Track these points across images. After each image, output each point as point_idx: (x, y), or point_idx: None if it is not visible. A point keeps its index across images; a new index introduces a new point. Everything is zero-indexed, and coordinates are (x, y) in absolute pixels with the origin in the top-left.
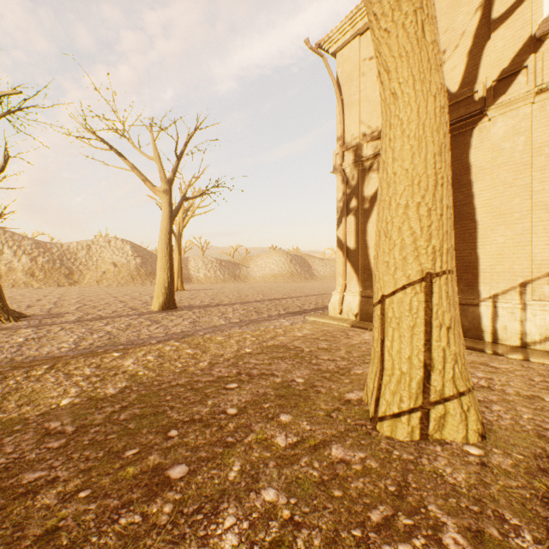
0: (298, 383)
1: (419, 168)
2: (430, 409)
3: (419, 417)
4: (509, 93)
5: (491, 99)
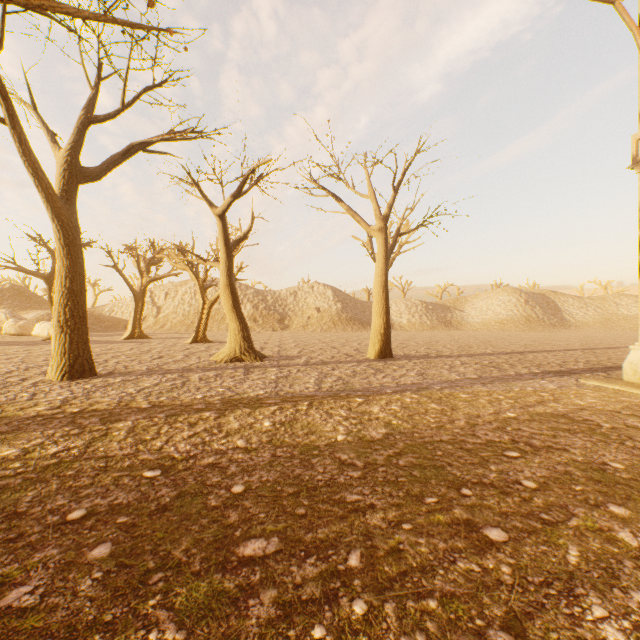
0: (615, 469)
1: None
2: None
3: None
4: None
5: None
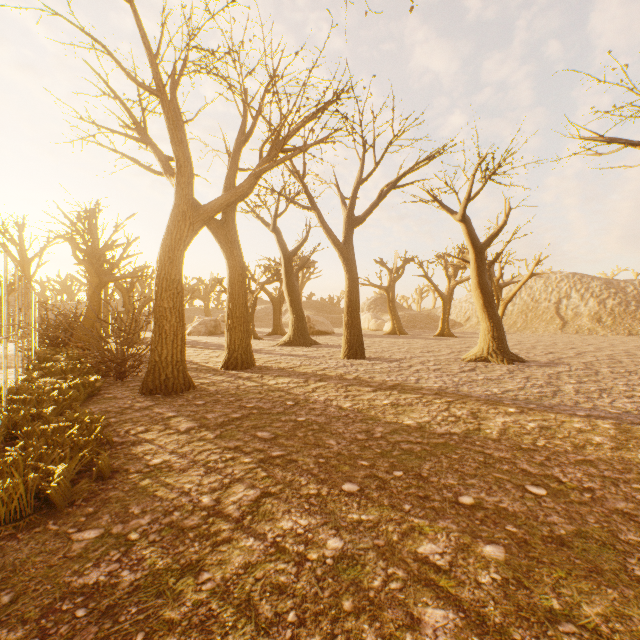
0: None
1: None
2: None
3: None
4: None
5: None
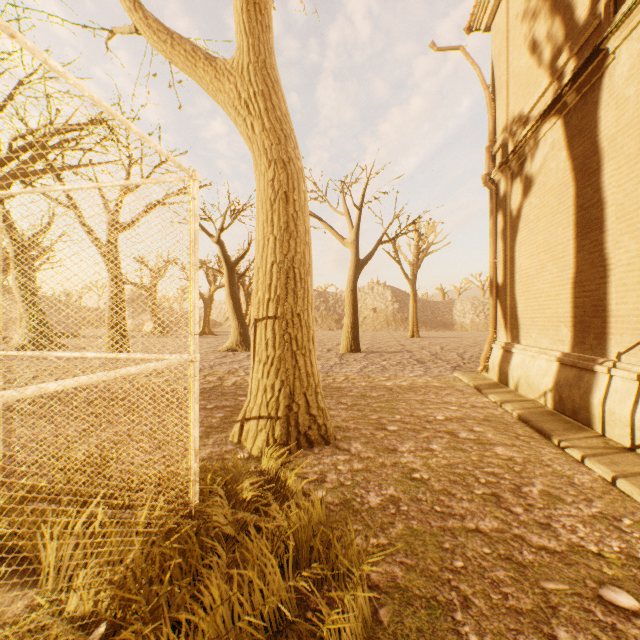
0: None
1: (257, 235)
2: (245, 423)
3: (239, 427)
4: (627, 1)
5: (608, 20)
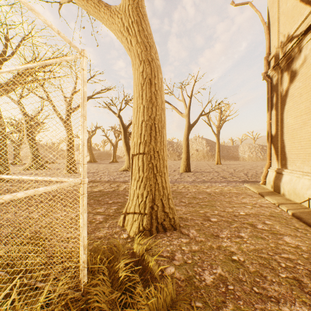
0: None
1: (134, 105)
2: (126, 215)
3: (123, 217)
4: None
5: None
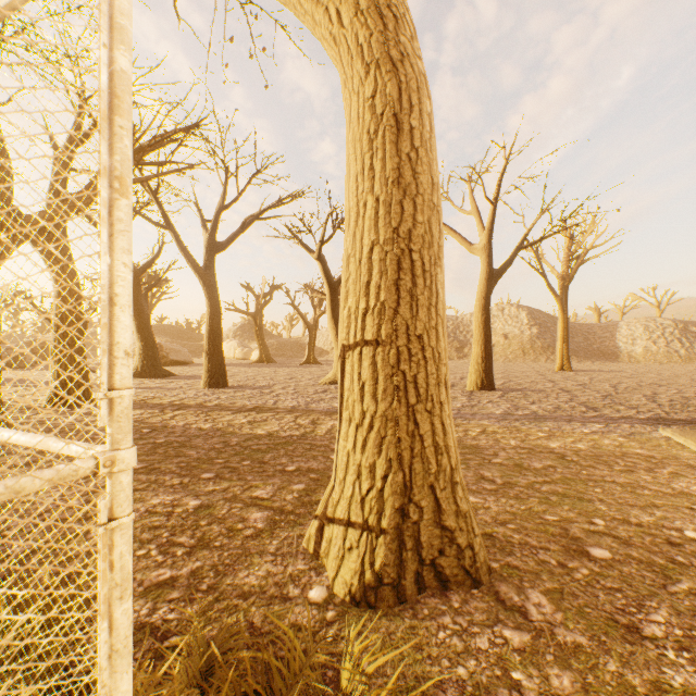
0: None
1: (347, 202)
2: (325, 524)
3: (317, 527)
4: None
5: None
